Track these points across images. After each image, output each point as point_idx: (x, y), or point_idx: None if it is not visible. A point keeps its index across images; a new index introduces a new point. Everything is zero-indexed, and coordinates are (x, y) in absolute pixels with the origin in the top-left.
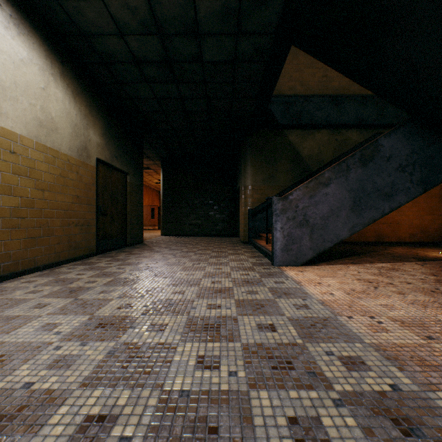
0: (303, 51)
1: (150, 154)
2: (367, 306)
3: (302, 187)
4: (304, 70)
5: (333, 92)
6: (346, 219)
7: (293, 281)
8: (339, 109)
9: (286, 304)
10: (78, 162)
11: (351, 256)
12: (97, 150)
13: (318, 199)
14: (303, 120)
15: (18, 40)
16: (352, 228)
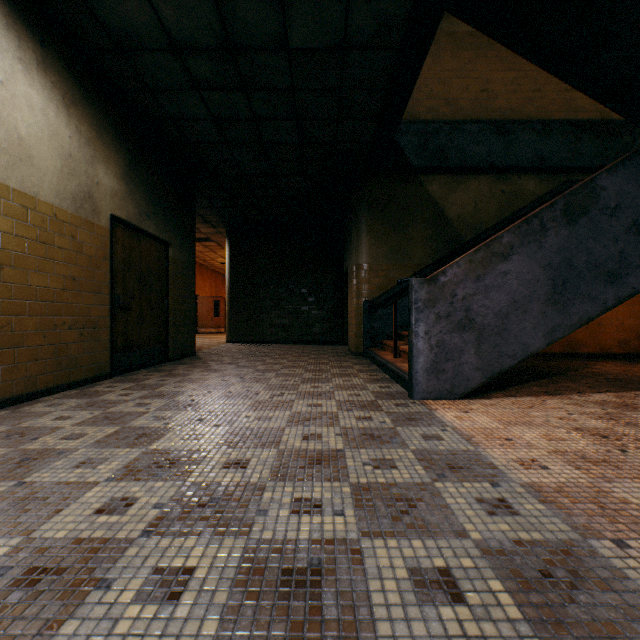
0: (465, 22)
1: (209, 216)
2: (639, 506)
3: (462, 261)
4: (451, 80)
5: (497, 116)
6: (539, 317)
7: (456, 434)
8: (507, 142)
9: (461, 500)
10: (74, 219)
11: (538, 379)
12: (111, 202)
13: (491, 283)
14: (450, 160)
15: None
16: (550, 332)
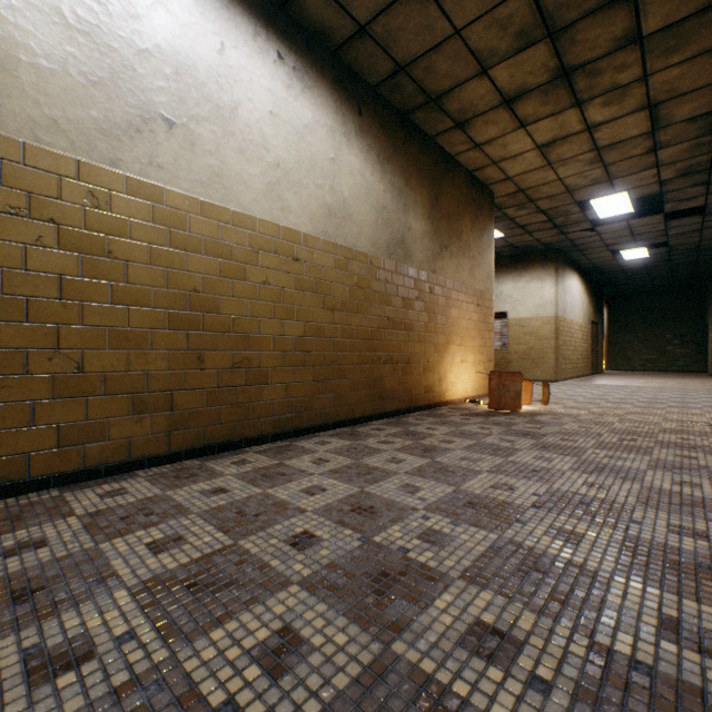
0: None
1: None
2: None
3: None
4: None
5: None
6: None
7: None
8: None
9: None
10: (587, 327)
11: None
12: (590, 317)
13: None
14: None
15: (581, 287)
16: None
